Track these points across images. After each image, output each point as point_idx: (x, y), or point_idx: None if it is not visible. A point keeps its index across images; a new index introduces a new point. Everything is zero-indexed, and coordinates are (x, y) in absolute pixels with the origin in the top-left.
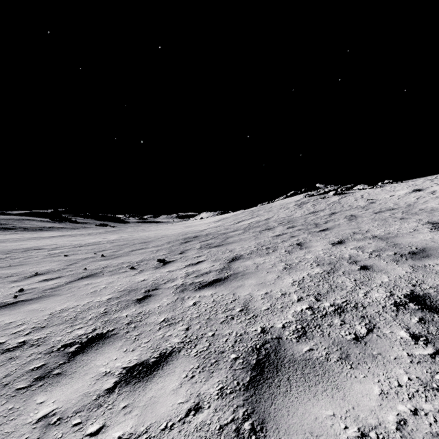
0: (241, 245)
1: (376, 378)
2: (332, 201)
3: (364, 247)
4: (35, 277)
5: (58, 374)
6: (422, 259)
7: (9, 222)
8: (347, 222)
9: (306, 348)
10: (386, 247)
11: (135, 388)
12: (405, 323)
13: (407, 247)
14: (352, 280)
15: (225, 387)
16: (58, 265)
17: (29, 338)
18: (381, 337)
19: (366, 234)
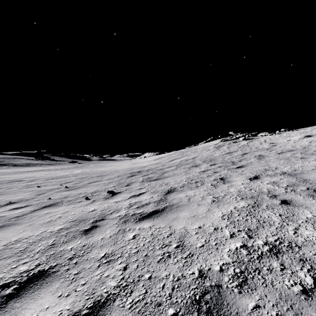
0: (175, 179)
1: None
2: (242, 144)
3: (278, 182)
4: (8, 205)
5: None
6: None
7: (4, 160)
8: (257, 161)
9: (251, 303)
10: (297, 183)
11: None
12: None
13: None
14: (277, 215)
15: None
16: (30, 195)
17: None
18: None
19: (276, 170)
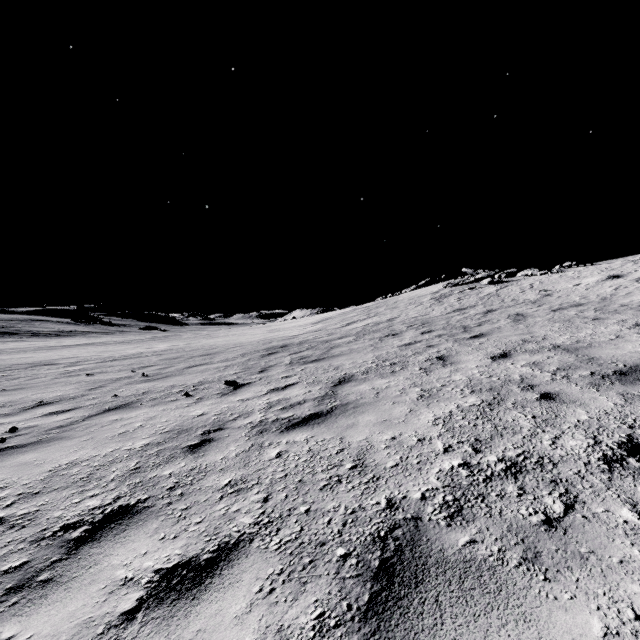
0: (353, 360)
1: (594, 602)
2: (486, 293)
3: (542, 363)
4: (38, 408)
5: (47, 581)
6: (636, 383)
7: (11, 324)
8: (511, 324)
9: (463, 538)
10: (577, 364)
11: (172, 612)
12: (628, 494)
13: (609, 364)
14: (529, 416)
15: (326, 613)
16: (76, 390)
17: (11, 513)
18: (591, 520)
19: (543, 342)
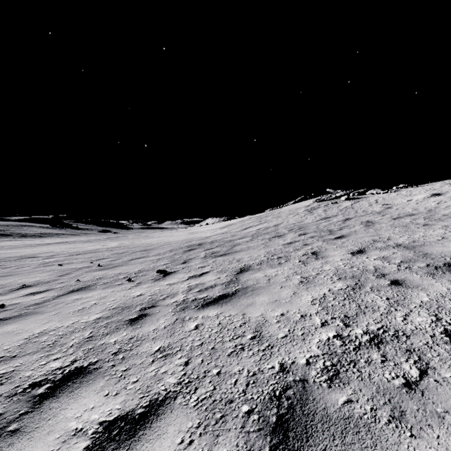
0: (250, 254)
1: None
2: (344, 206)
3: (389, 257)
4: (21, 290)
5: (14, 431)
6: None
7: (7, 228)
8: (364, 229)
9: (342, 398)
10: (415, 258)
11: None
12: None
13: (439, 258)
14: (383, 298)
15: None
16: (49, 276)
17: None
18: (442, 384)
19: (388, 242)
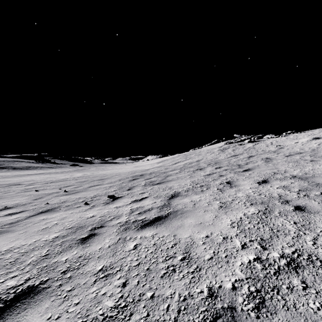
0: (179, 183)
1: None
2: (248, 147)
3: (289, 186)
4: (3, 211)
5: None
6: None
7: (4, 163)
8: (265, 164)
9: None
10: (310, 187)
11: None
12: None
13: None
14: (291, 222)
15: None
16: (27, 200)
17: None
18: None
19: (285, 174)
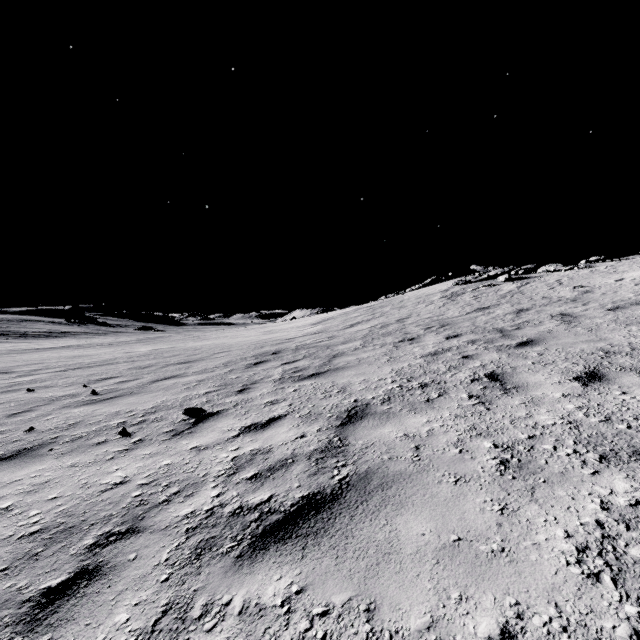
0: (364, 376)
1: None
2: (506, 290)
3: None
4: None
5: None
6: None
7: (0, 324)
8: (564, 327)
9: None
10: None
11: None
12: None
13: None
14: None
15: None
16: None
17: None
18: None
19: (639, 354)
